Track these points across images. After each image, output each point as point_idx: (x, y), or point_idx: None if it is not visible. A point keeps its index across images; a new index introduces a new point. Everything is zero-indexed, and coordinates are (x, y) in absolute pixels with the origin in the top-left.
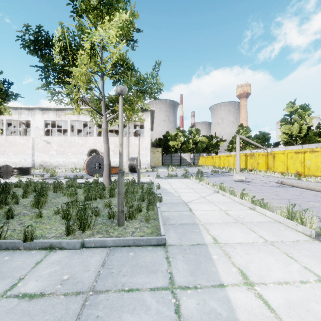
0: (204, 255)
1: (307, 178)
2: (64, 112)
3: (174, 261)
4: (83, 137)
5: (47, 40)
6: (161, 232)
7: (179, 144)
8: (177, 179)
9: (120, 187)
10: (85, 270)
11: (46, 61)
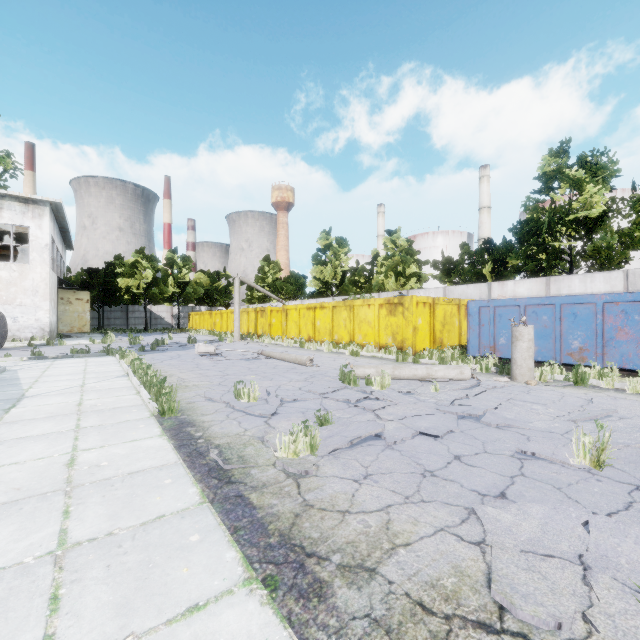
0: None
1: (309, 346)
2: None
3: None
4: None
5: None
6: None
7: (143, 286)
8: (83, 359)
9: None
10: None
11: None
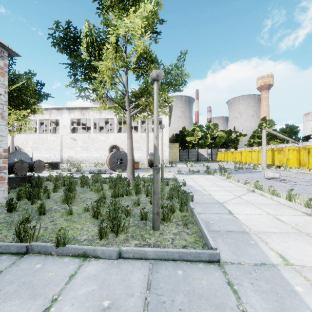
0: (280, 283)
1: None
2: (88, 111)
3: (242, 291)
4: (104, 133)
5: (75, 36)
6: (211, 244)
7: (197, 139)
8: (200, 175)
9: (156, 186)
10: (127, 294)
11: (74, 58)
